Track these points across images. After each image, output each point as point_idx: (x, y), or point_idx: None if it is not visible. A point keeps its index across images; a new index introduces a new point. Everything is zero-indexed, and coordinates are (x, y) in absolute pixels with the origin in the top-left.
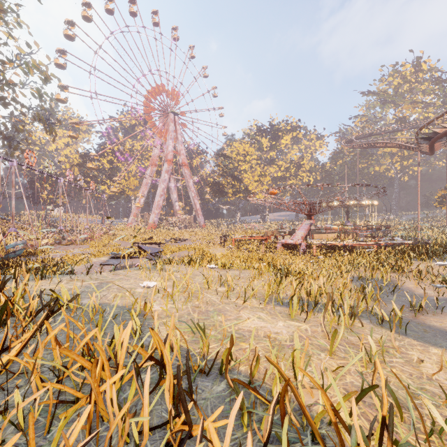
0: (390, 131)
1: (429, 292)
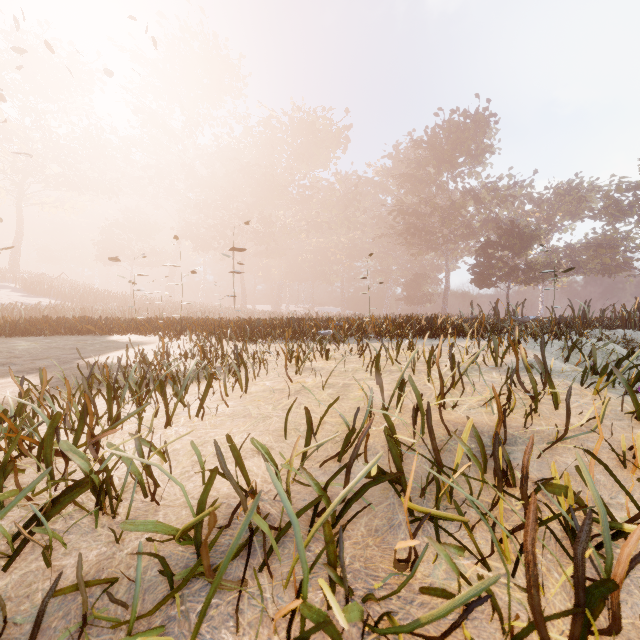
0: None
1: None
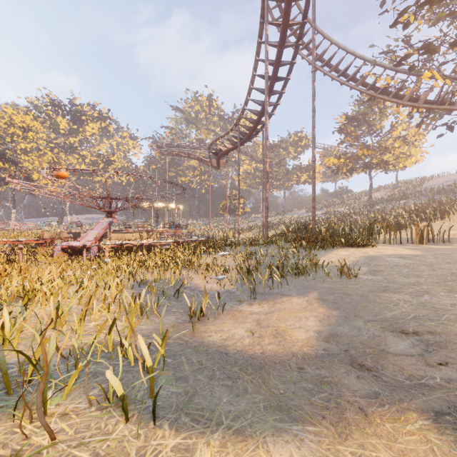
0: (192, 147)
1: (213, 285)
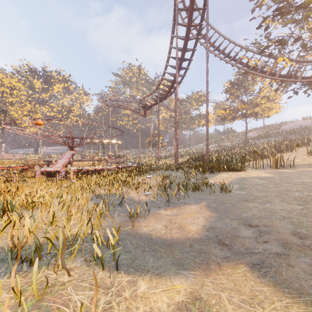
0: (127, 101)
1: (143, 197)
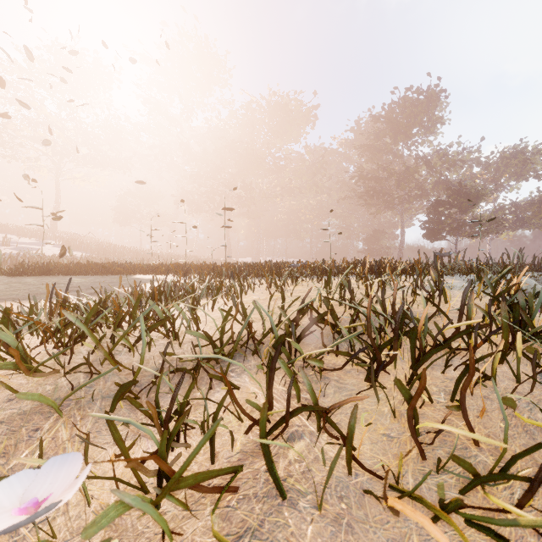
0: None
1: None
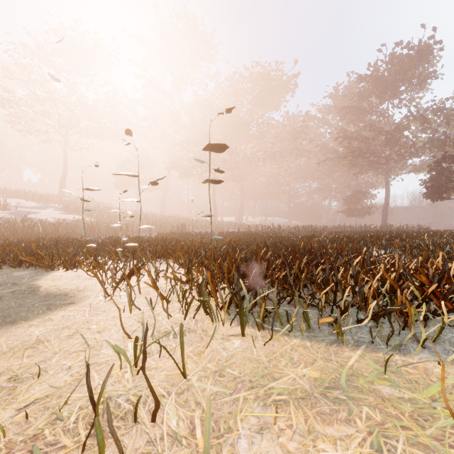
0: None
1: None
